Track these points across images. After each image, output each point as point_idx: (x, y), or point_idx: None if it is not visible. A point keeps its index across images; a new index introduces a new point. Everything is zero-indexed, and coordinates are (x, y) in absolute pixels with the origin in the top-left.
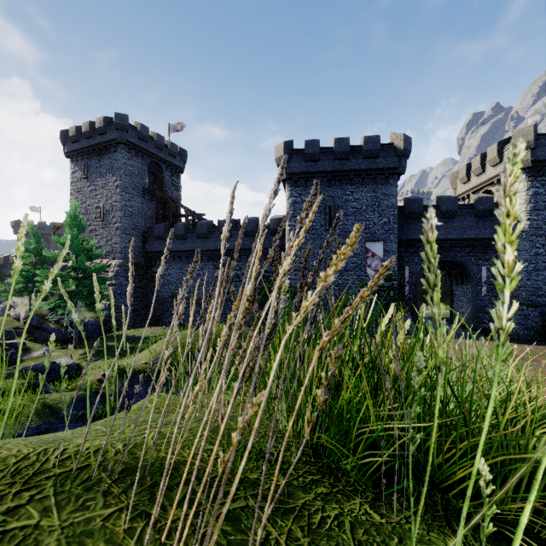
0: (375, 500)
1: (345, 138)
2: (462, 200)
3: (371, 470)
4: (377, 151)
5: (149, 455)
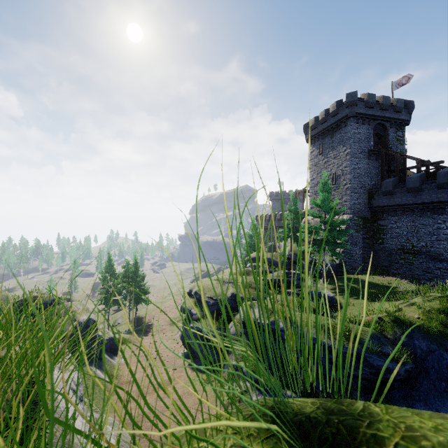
0: None
1: None
2: None
3: None
4: None
5: None
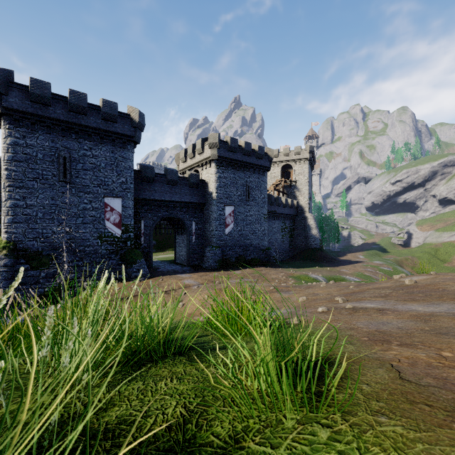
0: None
1: (83, 93)
2: (183, 174)
3: None
4: (115, 116)
5: None
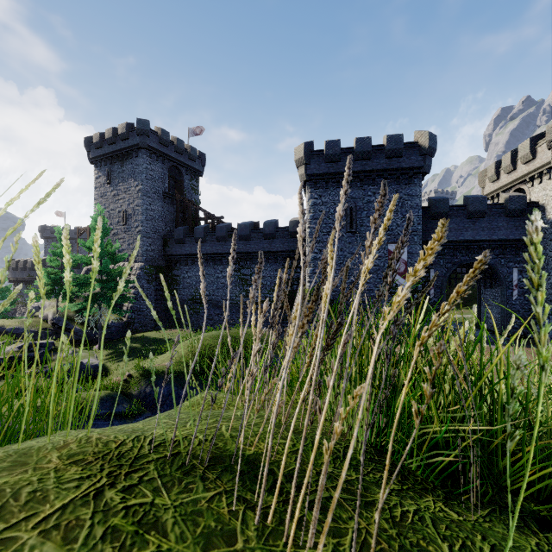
0: (447, 499)
1: (367, 138)
2: (491, 200)
3: (438, 470)
4: (400, 150)
5: (229, 446)
